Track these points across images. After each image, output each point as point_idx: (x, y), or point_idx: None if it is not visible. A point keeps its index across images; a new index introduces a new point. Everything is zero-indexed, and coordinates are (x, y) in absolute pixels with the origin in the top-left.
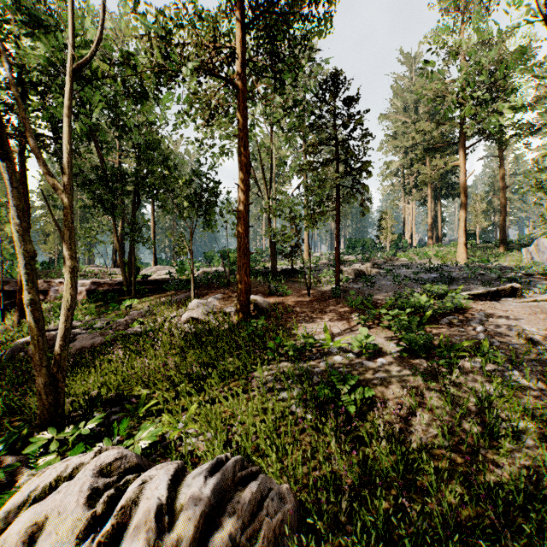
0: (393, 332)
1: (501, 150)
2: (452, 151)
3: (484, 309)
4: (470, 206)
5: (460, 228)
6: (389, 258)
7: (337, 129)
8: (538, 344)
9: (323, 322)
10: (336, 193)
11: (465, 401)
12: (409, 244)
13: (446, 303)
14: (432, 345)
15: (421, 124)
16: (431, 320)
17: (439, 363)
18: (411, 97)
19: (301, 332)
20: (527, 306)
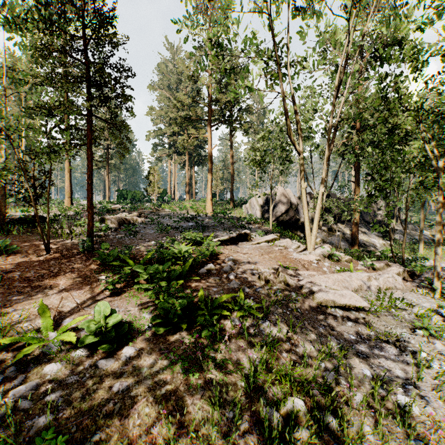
0: (149, 297)
1: (231, 136)
2: (203, 126)
3: (231, 254)
4: (213, 173)
5: (208, 187)
6: (155, 208)
7: (88, 43)
8: (274, 285)
9: (53, 293)
10: (88, 123)
11: (237, 401)
12: (173, 199)
13: (204, 252)
14: (193, 305)
15: (181, 96)
16: (190, 270)
17: (202, 335)
18: (174, 78)
19: (0, 320)
20: (256, 248)
